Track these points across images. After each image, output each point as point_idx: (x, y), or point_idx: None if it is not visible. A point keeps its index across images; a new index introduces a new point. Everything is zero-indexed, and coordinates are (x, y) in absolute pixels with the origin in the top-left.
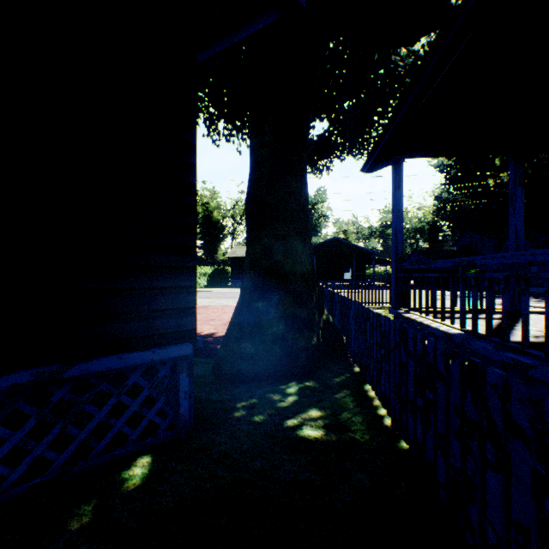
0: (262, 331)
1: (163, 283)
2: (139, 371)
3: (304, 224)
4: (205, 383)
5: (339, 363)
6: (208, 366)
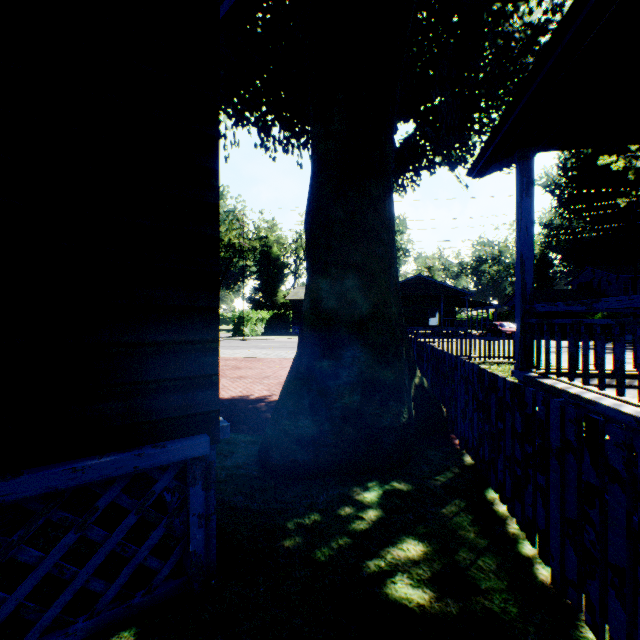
0: (329, 403)
1: (160, 335)
2: (118, 483)
3: (388, 248)
4: (245, 477)
5: (439, 448)
6: (253, 448)
